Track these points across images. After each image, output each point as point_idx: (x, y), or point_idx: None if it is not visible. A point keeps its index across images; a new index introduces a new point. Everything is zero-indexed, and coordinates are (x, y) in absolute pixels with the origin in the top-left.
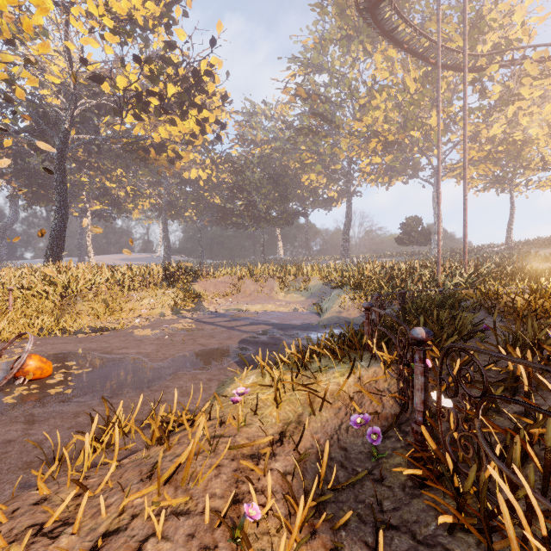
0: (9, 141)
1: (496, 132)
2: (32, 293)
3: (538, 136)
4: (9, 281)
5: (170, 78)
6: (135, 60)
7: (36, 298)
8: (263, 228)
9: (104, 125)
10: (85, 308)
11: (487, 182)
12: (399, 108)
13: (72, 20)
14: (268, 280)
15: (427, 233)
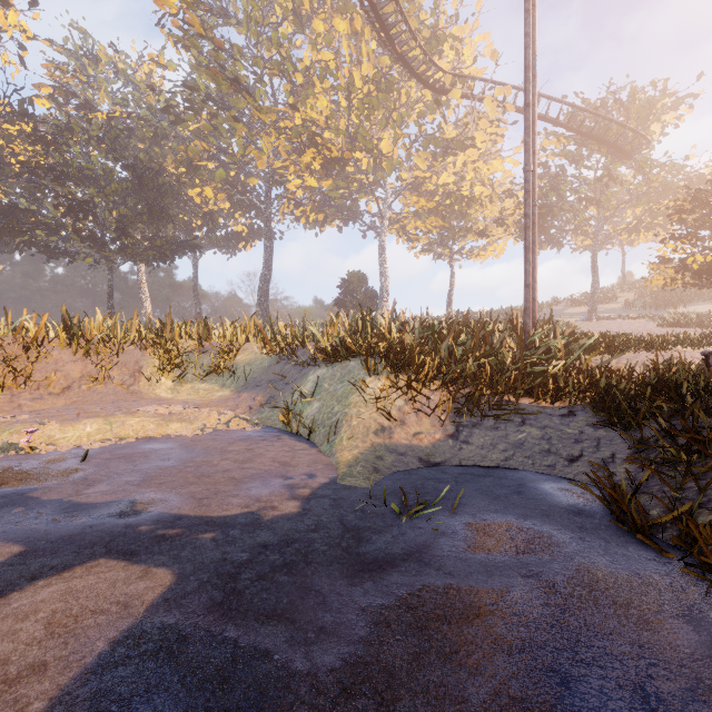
0: None
1: (448, 180)
2: None
3: (482, 196)
4: None
5: None
6: None
7: None
8: (111, 261)
9: None
10: None
11: (425, 244)
12: (348, 109)
13: None
14: (125, 350)
15: (373, 296)
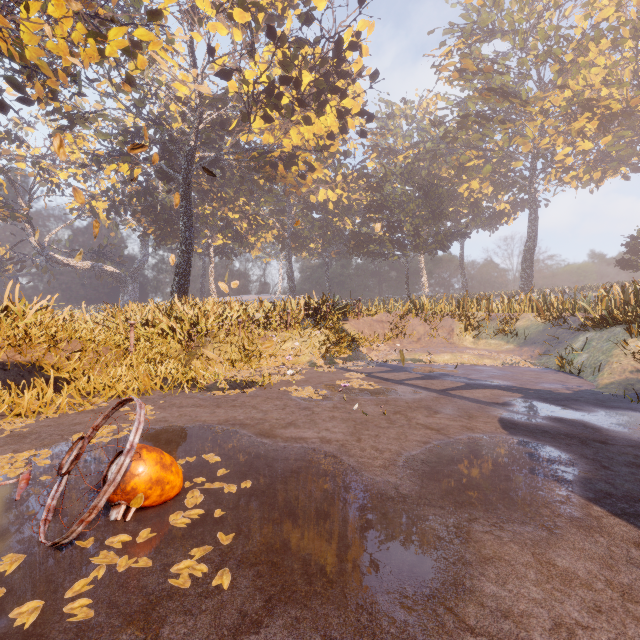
0: (138, 171)
1: None
2: (156, 331)
3: None
4: (133, 317)
5: (305, 63)
6: (269, 36)
7: (161, 337)
8: (407, 256)
9: (226, 151)
10: (216, 352)
11: None
12: (635, 56)
13: (199, 0)
14: (442, 318)
15: None
